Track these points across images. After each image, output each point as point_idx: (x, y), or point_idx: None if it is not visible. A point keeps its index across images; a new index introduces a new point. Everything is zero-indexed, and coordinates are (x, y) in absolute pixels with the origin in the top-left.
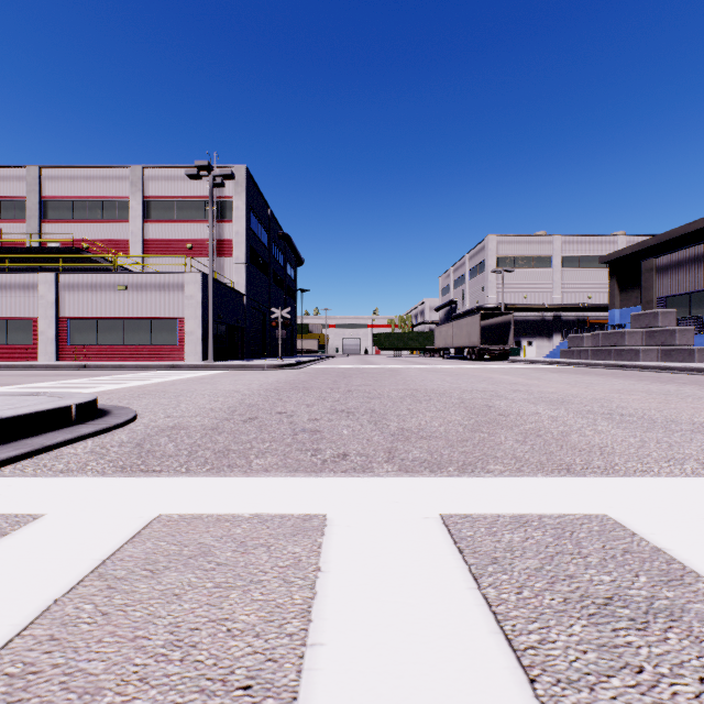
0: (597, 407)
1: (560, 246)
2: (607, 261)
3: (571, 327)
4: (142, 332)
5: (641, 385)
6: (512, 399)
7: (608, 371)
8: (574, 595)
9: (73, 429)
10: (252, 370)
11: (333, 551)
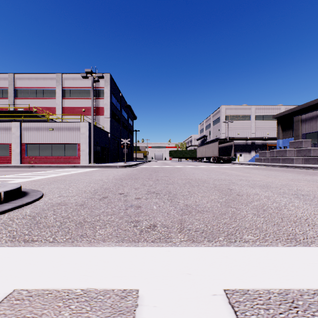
0: (287, 190)
1: (254, 110)
2: (276, 117)
3: (259, 147)
4: (60, 150)
5: (301, 176)
6: (240, 185)
7: (280, 168)
8: None
9: None
10: (111, 168)
11: None
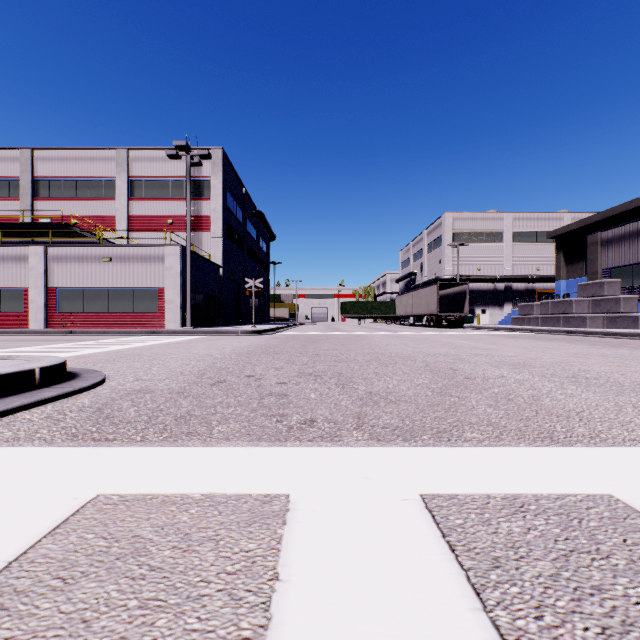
0: (560, 370)
1: (511, 223)
2: (554, 236)
3: (521, 296)
4: (125, 301)
5: (595, 349)
6: (474, 363)
7: (559, 336)
8: (613, 622)
9: (34, 393)
10: (227, 335)
11: (296, 548)
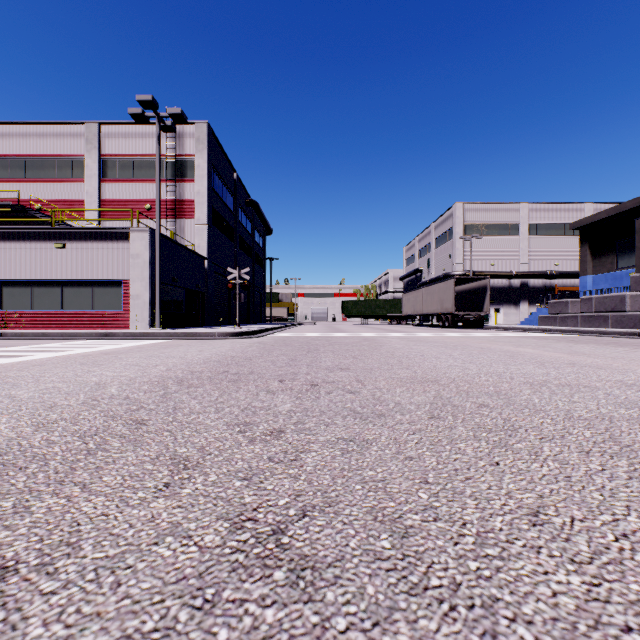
0: None
1: (527, 214)
2: (579, 226)
3: (538, 294)
4: (82, 296)
5: None
6: None
7: (633, 340)
8: None
9: None
10: (199, 339)
11: None
